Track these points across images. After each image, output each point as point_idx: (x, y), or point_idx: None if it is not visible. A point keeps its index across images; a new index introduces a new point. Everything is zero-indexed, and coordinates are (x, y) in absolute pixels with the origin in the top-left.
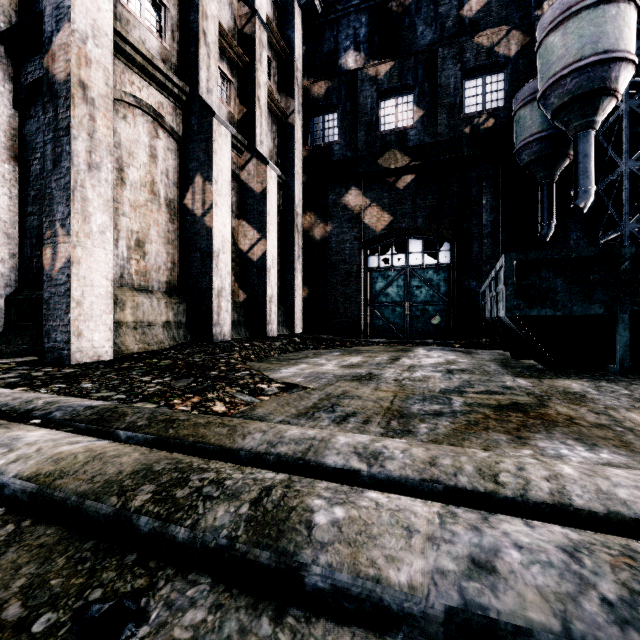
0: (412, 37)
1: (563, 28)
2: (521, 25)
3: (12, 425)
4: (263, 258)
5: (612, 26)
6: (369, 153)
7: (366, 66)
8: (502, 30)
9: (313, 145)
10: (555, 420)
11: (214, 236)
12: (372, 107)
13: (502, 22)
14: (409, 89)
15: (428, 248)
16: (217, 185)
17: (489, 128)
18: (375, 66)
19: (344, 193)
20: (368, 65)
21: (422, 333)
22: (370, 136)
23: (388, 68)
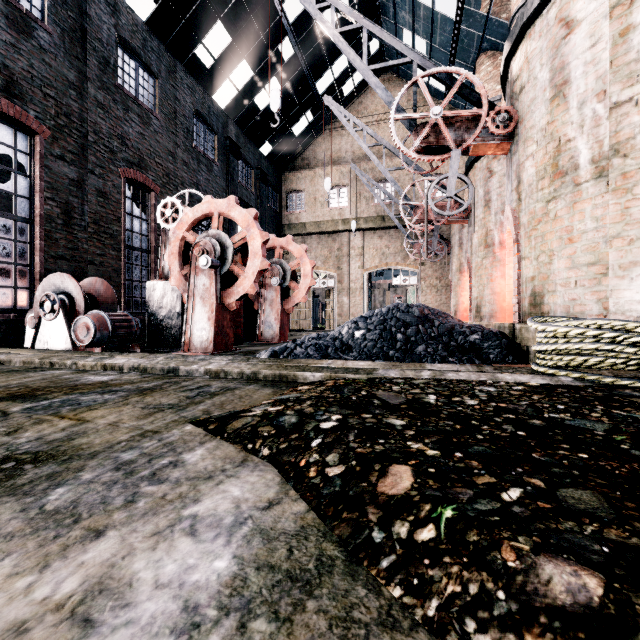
0: None
1: None
2: None
3: (388, 365)
4: None
5: None
6: None
7: None
8: None
9: None
10: (30, 389)
11: None
12: None
13: None
14: None
15: None
16: None
17: None
18: None
19: None
20: None
21: None
22: None
23: None
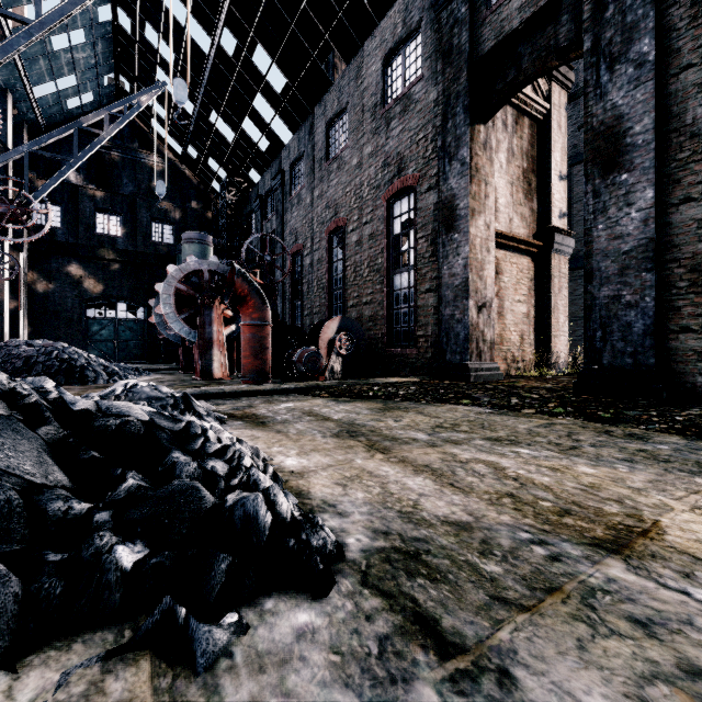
0: (120, 183)
1: (189, 245)
2: (181, 207)
3: None
4: (17, 311)
5: (203, 252)
6: (89, 244)
7: (86, 187)
8: (172, 205)
9: (37, 224)
10: None
11: (5, 304)
12: (91, 215)
13: (173, 200)
14: (118, 214)
15: (129, 304)
16: (6, 275)
17: (166, 252)
18: (93, 190)
19: (67, 264)
20: (88, 187)
21: (127, 358)
22: (89, 233)
23: (103, 195)
